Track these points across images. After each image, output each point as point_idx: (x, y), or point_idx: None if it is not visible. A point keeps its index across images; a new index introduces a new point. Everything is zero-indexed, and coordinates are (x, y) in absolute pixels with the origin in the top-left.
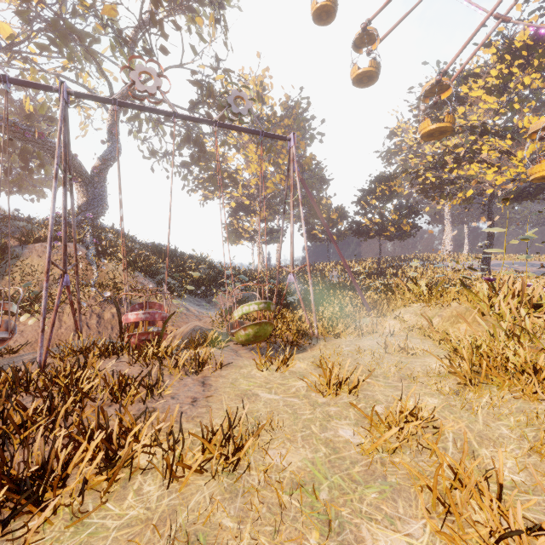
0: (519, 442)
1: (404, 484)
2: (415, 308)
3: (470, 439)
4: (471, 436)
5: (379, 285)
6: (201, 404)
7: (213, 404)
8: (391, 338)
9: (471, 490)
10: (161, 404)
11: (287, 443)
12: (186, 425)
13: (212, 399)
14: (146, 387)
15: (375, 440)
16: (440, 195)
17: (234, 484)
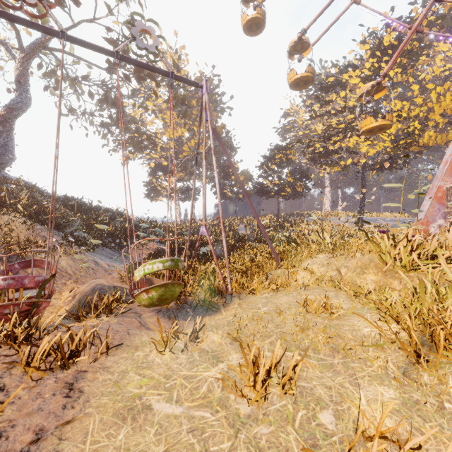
0: None
1: None
2: (322, 259)
3: None
4: None
5: (281, 237)
6: (45, 446)
7: (68, 443)
8: (305, 292)
9: None
10: None
11: None
12: None
13: (70, 430)
14: None
15: None
16: (326, 163)
17: None
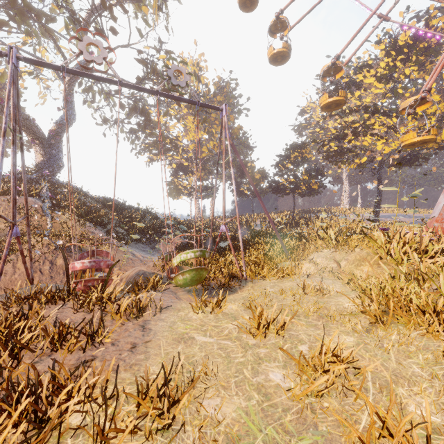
0: (430, 380)
1: (335, 432)
2: (326, 253)
3: (387, 378)
4: (387, 375)
5: (294, 233)
6: (140, 350)
7: (151, 349)
8: (307, 279)
9: (400, 441)
10: (101, 352)
11: (221, 390)
12: (123, 374)
13: (151, 345)
14: (87, 336)
15: (303, 383)
16: (341, 161)
17: (169, 443)
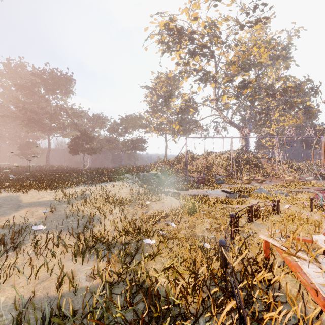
0: None
1: None
2: None
3: None
4: None
5: None
6: None
7: None
8: None
9: None
10: None
11: None
12: None
13: None
14: None
15: None
16: None
17: None
